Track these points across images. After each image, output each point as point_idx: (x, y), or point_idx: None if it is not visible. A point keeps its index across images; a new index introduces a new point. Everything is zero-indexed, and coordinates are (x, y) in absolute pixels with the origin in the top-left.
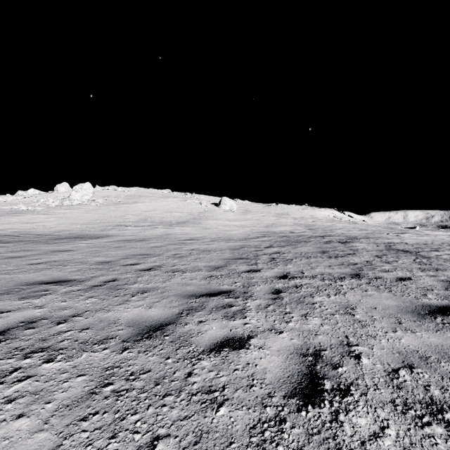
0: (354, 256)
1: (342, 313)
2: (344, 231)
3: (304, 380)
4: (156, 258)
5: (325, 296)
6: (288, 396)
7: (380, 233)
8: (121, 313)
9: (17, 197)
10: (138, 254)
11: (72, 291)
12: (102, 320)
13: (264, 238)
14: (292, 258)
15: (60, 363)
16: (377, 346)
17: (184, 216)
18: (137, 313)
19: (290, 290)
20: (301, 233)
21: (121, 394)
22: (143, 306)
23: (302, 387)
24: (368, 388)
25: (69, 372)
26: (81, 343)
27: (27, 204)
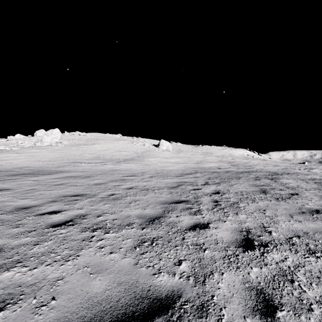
0: (302, 198)
1: None
2: (262, 167)
3: None
4: (87, 201)
5: None
6: None
7: (293, 169)
8: None
9: (1, 140)
10: (71, 195)
11: None
12: None
13: (197, 173)
14: (237, 201)
15: None
16: None
17: (130, 155)
18: None
19: (287, 296)
20: (227, 169)
21: None
22: None
23: None
24: None
25: None
26: None
27: (7, 145)
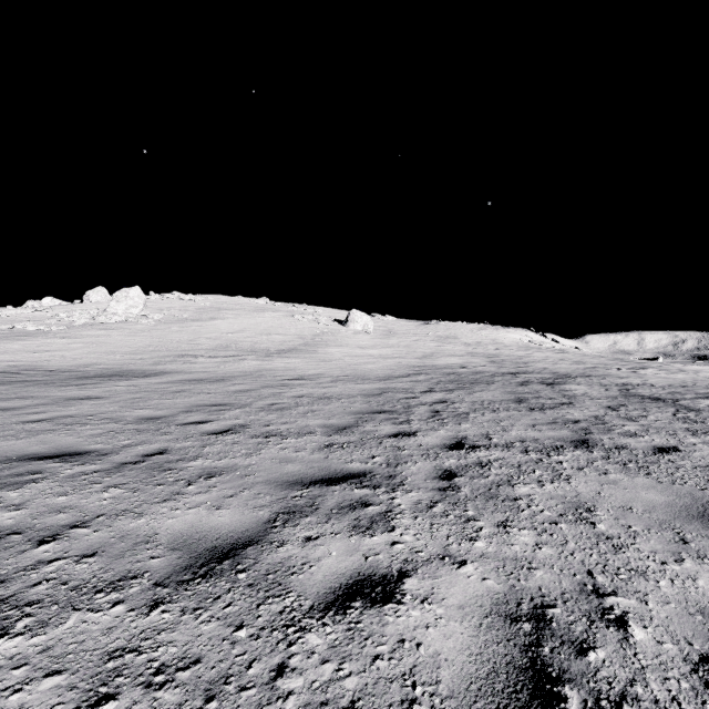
0: (572, 408)
1: (571, 521)
2: (547, 365)
3: (521, 685)
4: (239, 411)
5: (535, 484)
6: None
7: (607, 369)
8: (163, 521)
9: (24, 311)
10: (210, 405)
11: (83, 474)
12: (124, 536)
13: (419, 376)
14: (469, 411)
15: (17, 639)
16: (654, 597)
17: (290, 341)
18: (192, 521)
19: (471, 472)
20: (478, 369)
21: None
22: (206, 504)
23: (520, 705)
24: (661, 708)
25: (31, 664)
26: (73, 589)
27: (39, 321)
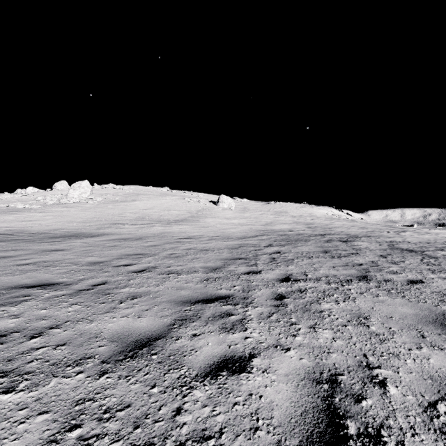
0: (358, 256)
1: (355, 324)
2: (343, 229)
3: (321, 419)
4: (151, 258)
5: (334, 302)
6: (303, 445)
7: (381, 232)
8: (106, 324)
9: (15, 195)
10: (133, 254)
11: (56, 296)
12: (82, 334)
13: (263, 236)
14: (294, 258)
15: (21, 393)
16: (403, 369)
17: (182, 215)
18: (123, 324)
19: (294, 295)
20: (300, 232)
21: (89, 444)
22: (132, 315)
23: (320, 430)
24: (403, 433)
25: (30, 407)
26: (53, 364)
27: (25, 202)
